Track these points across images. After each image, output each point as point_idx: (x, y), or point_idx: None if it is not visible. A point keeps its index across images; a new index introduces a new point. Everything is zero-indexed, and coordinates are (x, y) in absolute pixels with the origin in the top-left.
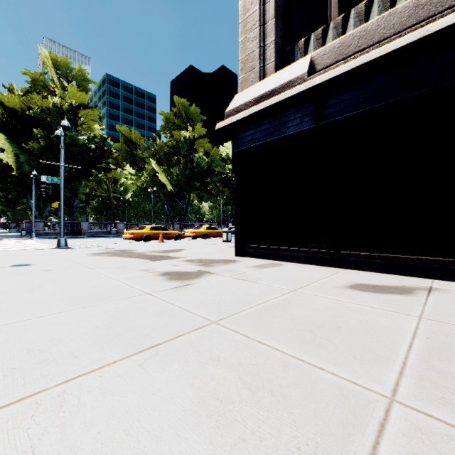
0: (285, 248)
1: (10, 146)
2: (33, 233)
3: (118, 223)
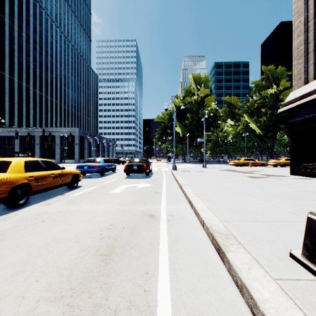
0: None
1: (178, 123)
2: (187, 161)
3: (224, 156)
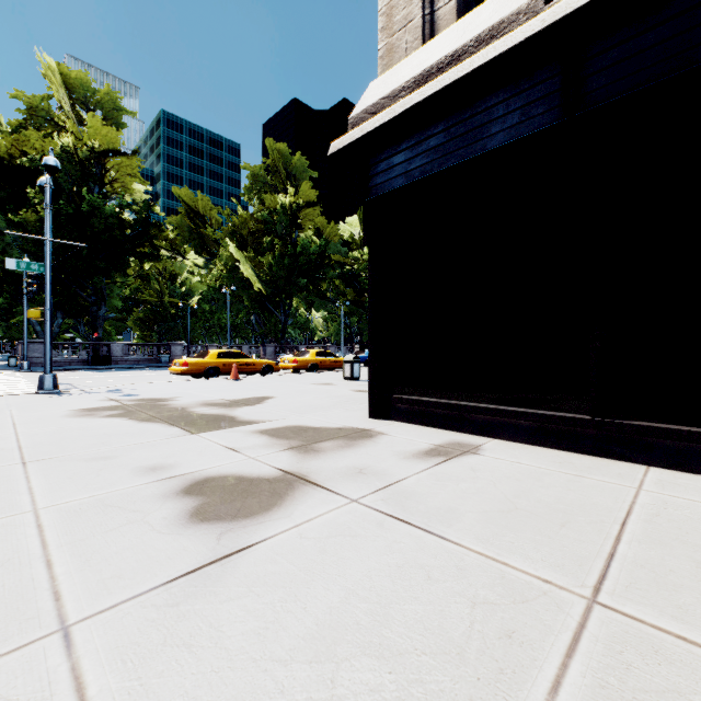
0: (483, 406)
1: None
2: (23, 362)
3: (173, 345)
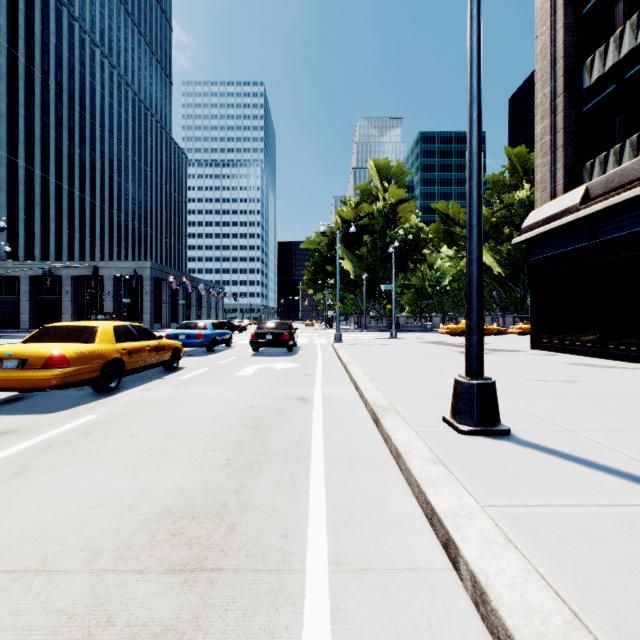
0: (568, 343)
1: (347, 254)
2: (364, 327)
3: (433, 317)
